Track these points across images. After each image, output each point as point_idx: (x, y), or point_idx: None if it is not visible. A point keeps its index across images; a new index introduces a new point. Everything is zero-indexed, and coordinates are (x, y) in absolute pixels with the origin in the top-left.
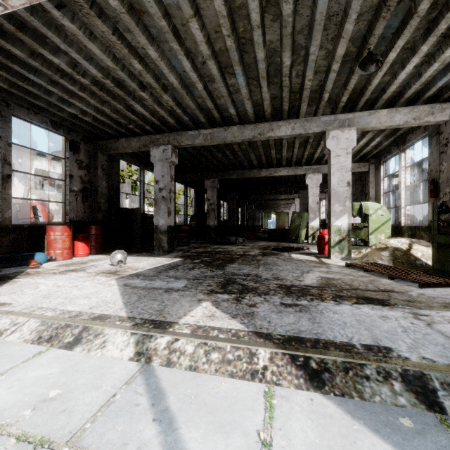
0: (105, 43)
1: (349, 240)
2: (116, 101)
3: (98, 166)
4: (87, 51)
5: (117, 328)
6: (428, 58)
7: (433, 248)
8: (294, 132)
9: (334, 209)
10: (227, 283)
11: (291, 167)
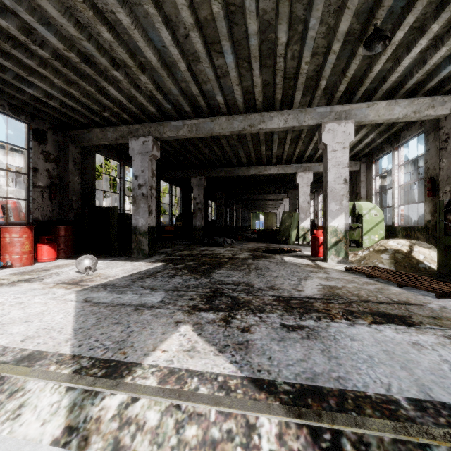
0: (64, 3)
1: (346, 242)
2: (85, 82)
3: (69, 160)
4: (42, 13)
5: (47, 380)
6: (435, 41)
7: (439, 251)
8: (288, 124)
9: (330, 208)
10: (213, 295)
11: (281, 165)
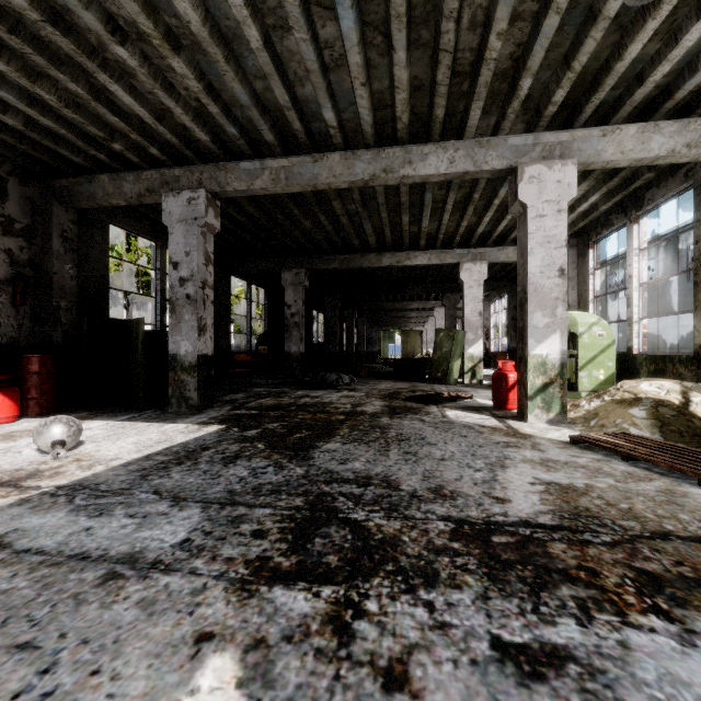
0: None
1: (564, 385)
2: (63, 72)
3: (53, 233)
4: None
5: None
6: None
7: None
8: (455, 168)
9: (533, 323)
10: (311, 517)
11: (435, 251)
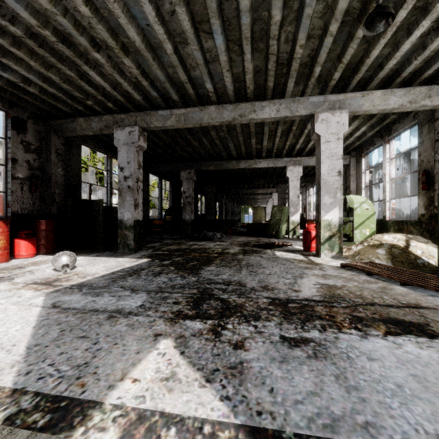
0: None
1: (340, 236)
2: (64, 65)
3: (52, 150)
4: None
5: None
6: (438, 24)
7: None
8: (280, 114)
9: (323, 202)
10: (201, 297)
11: (271, 159)
